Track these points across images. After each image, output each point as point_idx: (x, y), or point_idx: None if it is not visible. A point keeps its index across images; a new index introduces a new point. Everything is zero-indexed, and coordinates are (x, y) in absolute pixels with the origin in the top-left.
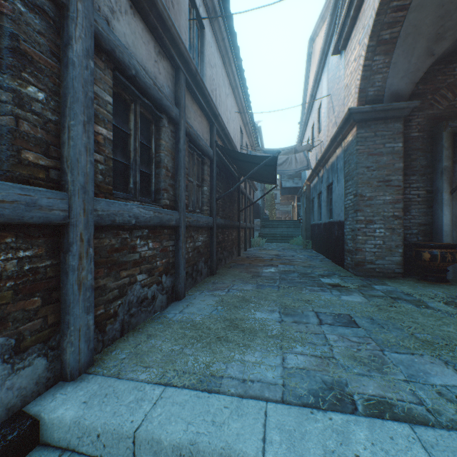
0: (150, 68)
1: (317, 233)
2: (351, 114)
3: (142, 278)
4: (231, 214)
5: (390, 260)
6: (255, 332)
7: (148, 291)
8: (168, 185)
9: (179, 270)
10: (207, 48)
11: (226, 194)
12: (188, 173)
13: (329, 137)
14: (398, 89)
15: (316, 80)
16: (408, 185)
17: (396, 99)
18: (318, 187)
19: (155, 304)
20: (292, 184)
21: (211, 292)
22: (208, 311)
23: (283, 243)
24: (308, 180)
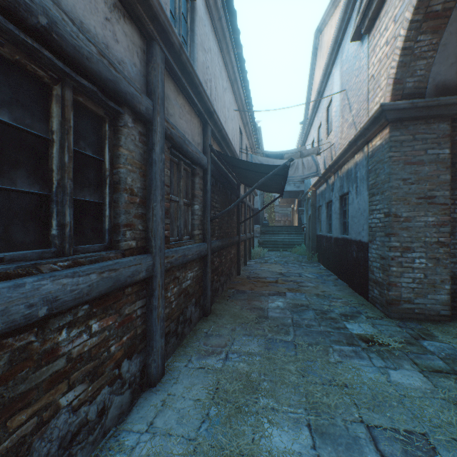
0: (94, 26)
1: (325, 247)
2: (384, 112)
3: (74, 395)
4: (230, 229)
5: (434, 299)
6: None
7: (88, 409)
8: (133, 216)
9: (153, 342)
10: (199, 26)
11: (223, 213)
12: (169, 191)
13: (343, 139)
14: (445, 79)
15: (325, 74)
16: (452, 201)
17: (442, 92)
18: (326, 195)
19: (106, 420)
20: (293, 188)
21: (202, 361)
22: (195, 425)
23: (285, 252)
24: (314, 186)
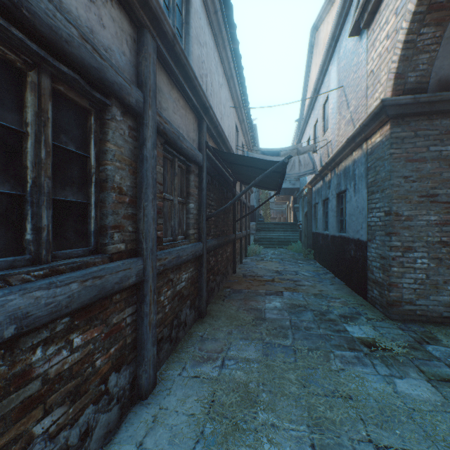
0: (76, 7)
1: (322, 244)
2: (384, 107)
3: (51, 420)
4: (226, 227)
5: (437, 301)
6: None
7: (69, 434)
8: (122, 217)
9: (144, 351)
10: (194, 18)
11: (219, 211)
12: (163, 190)
13: (341, 136)
14: (448, 74)
15: (322, 71)
16: None
17: (445, 87)
18: (323, 192)
19: (90, 442)
20: (289, 185)
21: (197, 369)
22: (188, 446)
23: (281, 249)
24: (310, 183)
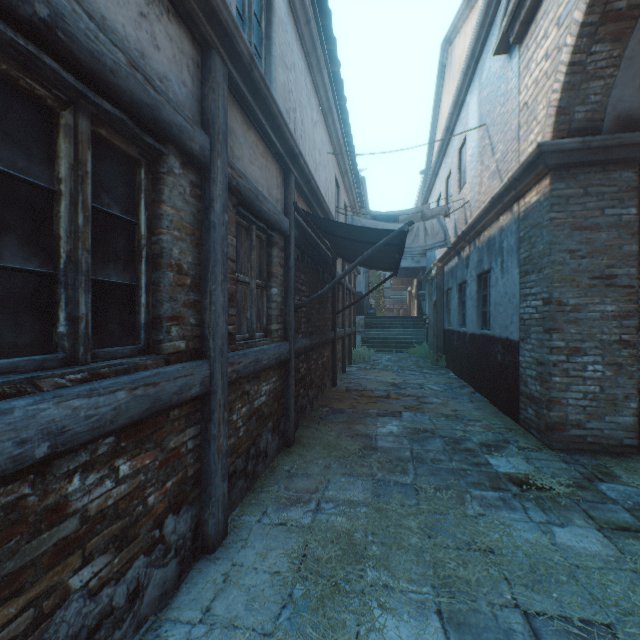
0: (122, 25)
1: (457, 347)
2: (542, 154)
3: (92, 571)
4: (322, 322)
5: (615, 423)
6: None
7: (114, 592)
8: (182, 305)
9: (211, 488)
10: (278, 31)
11: (312, 299)
12: (235, 268)
13: (483, 195)
14: (631, 108)
15: (457, 103)
16: (639, 282)
17: (626, 127)
18: (458, 273)
19: (140, 605)
20: (411, 263)
21: (283, 514)
22: (272, 611)
23: (400, 354)
24: (441, 260)
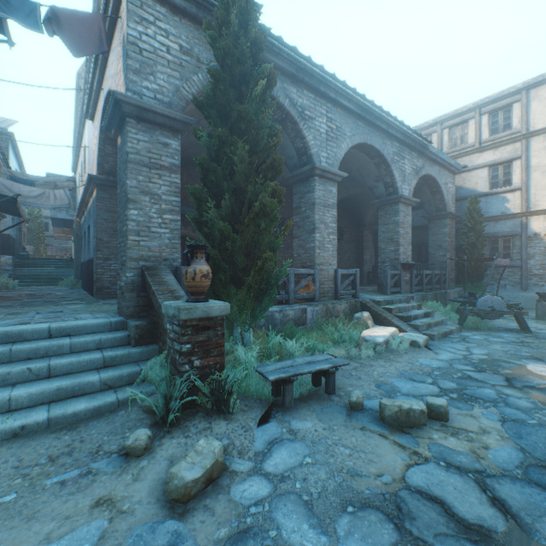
0: None
1: (84, 271)
2: (92, 178)
3: None
4: None
5: None
6: None
7: None
8: None
9: None
10: None
11: None
12: None
13: None
14: None
15: (82, 122)
16: None
17: None
18: (85, 226)
19: None
20: (67, 216)
21: None
22: None
23: (50, 286)
24: (79, 216)
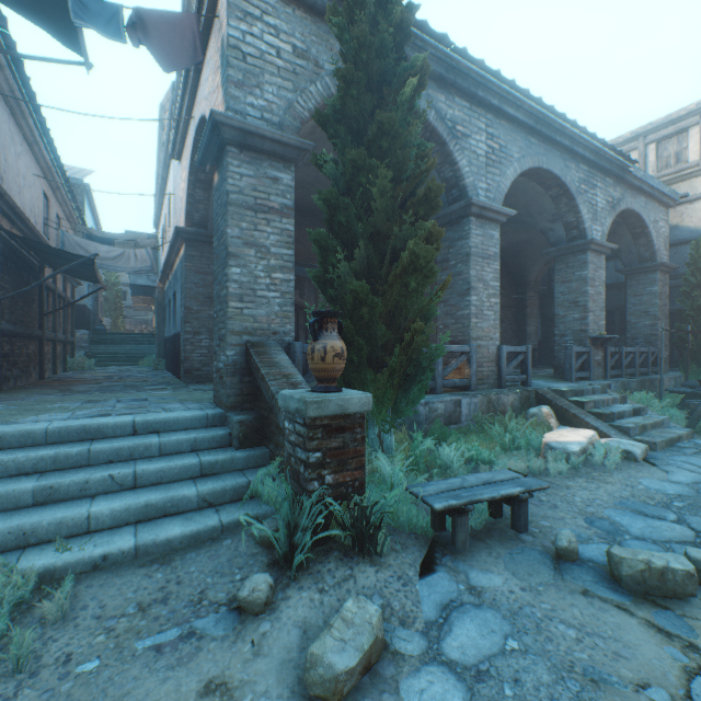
0: None
1: (169, 349)
2: (180, 232)
3: None
4: (28, 319)
5: None
6: (53, 410)
7: None
8: None
9: None
10: None
11: (18, 293)
12: None
13: None
14: None
15: (166, 164)
16: None
17: None
18: (169, 293)
19: None
20: (148, 282)
21: None
22: None
23: (129, 366)
24: (162, 282)
